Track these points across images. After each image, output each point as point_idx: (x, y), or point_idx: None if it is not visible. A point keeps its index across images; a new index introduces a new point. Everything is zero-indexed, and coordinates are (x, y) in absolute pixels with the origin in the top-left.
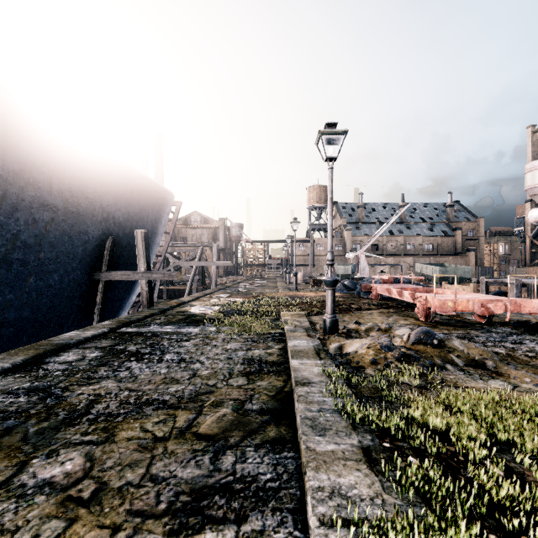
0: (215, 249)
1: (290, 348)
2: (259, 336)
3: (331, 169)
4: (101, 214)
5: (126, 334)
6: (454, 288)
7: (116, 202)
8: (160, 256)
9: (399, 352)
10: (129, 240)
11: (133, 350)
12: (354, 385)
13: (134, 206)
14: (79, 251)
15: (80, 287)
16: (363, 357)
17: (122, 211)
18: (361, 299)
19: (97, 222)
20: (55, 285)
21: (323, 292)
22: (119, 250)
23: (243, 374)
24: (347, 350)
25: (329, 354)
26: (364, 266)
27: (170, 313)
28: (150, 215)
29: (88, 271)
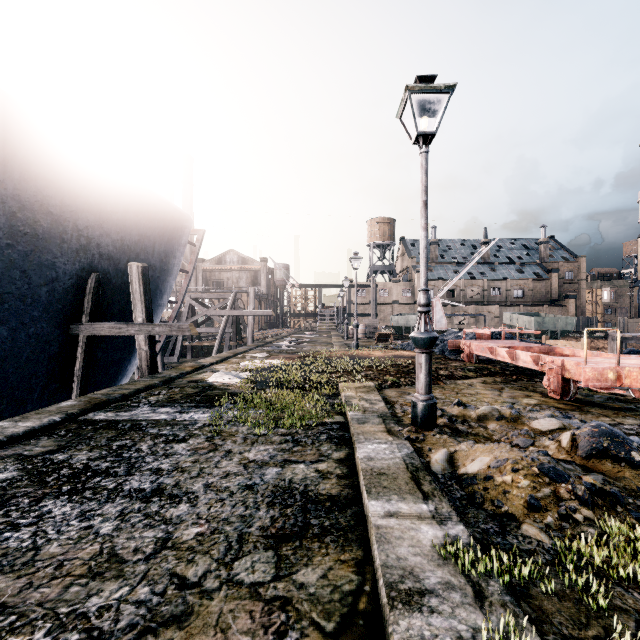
0: (252, 294)
1: (361, 464)
2: (305, 430)
3: (425, 153)
4: (76, 240)
5: (90, 424)
6: (558, 345)
7: (101, 223)
8: (176, 303)
9: (583, 485)
10: (125, 280)
11: (78, 465)
12: (519, 585)
13: (131, 231)
14: (42, 293)
15: (48, 346)
16: (508, 492)
17: (112, 237)
18: (450, 362)
19: (70, 251)
20: (3, 343)
21: (393, 351)
22: (111, 293)
23: (268, 540)
24: (467, 468)
25: (434, 475)
26: (440, 317)
27: (178, 383)
28: (158, 245)
29: (61, 322)
